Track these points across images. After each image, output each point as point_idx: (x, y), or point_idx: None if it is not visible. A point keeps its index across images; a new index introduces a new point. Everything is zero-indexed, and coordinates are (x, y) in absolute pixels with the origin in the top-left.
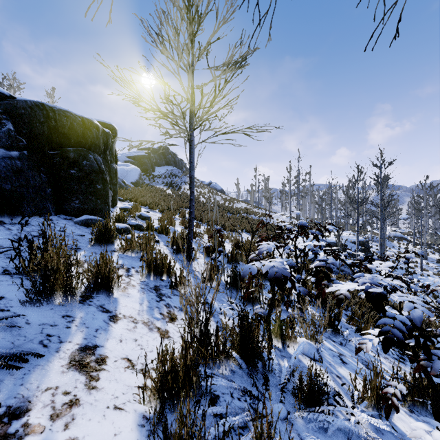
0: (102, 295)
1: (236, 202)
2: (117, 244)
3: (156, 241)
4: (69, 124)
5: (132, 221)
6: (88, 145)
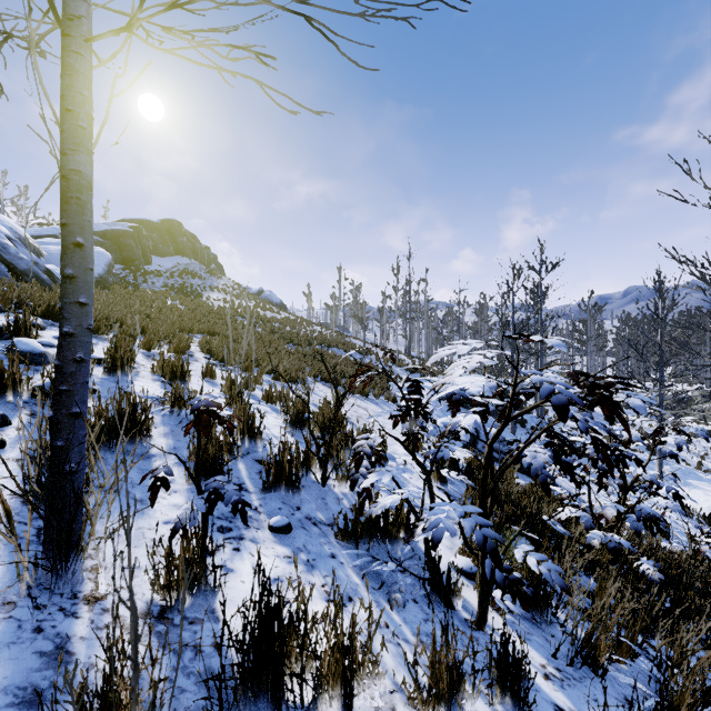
0: None
1: (306, 325)
2: None
3: None
4: None
5: None
6: None
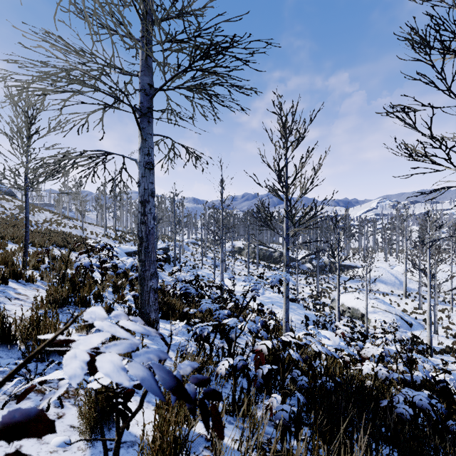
0: None
1: (38, 211)
2: None
3: None
4: None
5: None
6: None
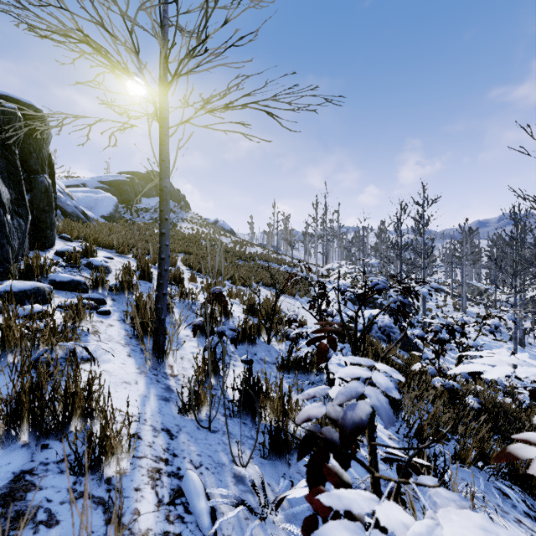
0: None
1: (250, 246)
2: None
3: (102, 313)
4: None
5: (62, 274)
6: None
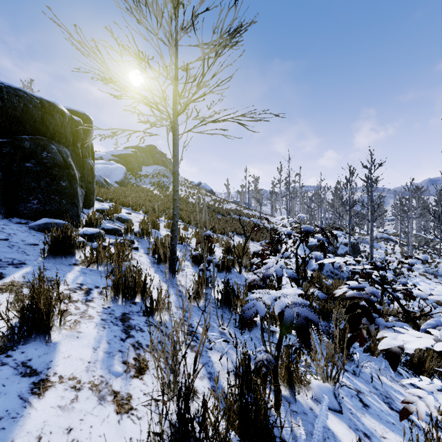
0: (34, 340)
1: (226, 203)
2: (82, 254)
3: (134, 248)
4: (22, 105)
5: (107, 224)
6: (50, 133)
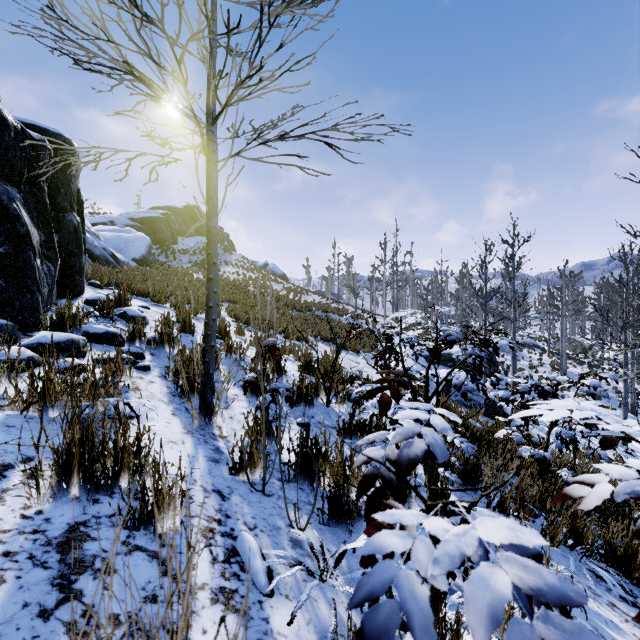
0: None
1: (306, 293)
2: (21, 384)
3: (142, 368)
4: None
5: (95, 325)
6: None
